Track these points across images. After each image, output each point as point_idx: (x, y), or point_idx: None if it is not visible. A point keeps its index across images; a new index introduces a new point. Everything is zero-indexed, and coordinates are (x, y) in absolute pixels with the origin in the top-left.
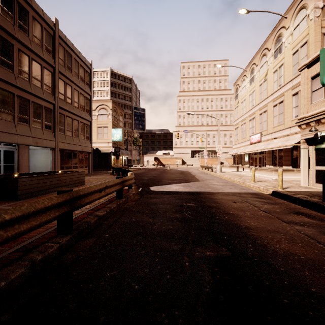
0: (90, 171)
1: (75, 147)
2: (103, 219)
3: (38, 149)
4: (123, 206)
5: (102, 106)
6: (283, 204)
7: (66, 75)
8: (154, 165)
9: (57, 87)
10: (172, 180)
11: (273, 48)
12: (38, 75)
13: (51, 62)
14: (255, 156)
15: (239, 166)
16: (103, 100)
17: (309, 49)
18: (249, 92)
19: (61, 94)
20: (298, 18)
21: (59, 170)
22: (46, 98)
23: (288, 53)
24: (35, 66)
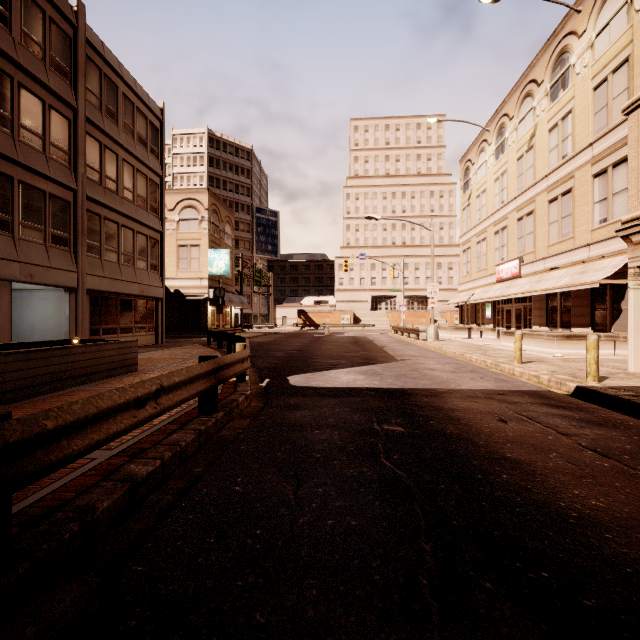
0: (160, 338)
1: (126, 286)
2: (149, 484)
3: (40, 289)
4: (217, 433)
5: (188, 202)
6: (626, 425)
7: (105, 129)
8: (296, 325)
9: (81, 152)
10: (337, 359)
11: (548, 79)
12: (35, 122)
13: (68, 96)
14: (508, 306)
15: (473, 328)
16: (191, 190)
17: (632, 75)
18: (493, 175)
19: (91, 170)
20: (608, 9)
21: (72, 338)
22: (56, 175)
23: (582, 87)
24: (28, 102)
